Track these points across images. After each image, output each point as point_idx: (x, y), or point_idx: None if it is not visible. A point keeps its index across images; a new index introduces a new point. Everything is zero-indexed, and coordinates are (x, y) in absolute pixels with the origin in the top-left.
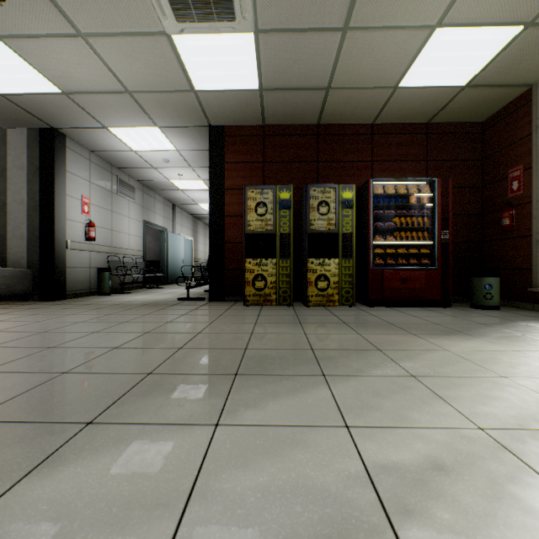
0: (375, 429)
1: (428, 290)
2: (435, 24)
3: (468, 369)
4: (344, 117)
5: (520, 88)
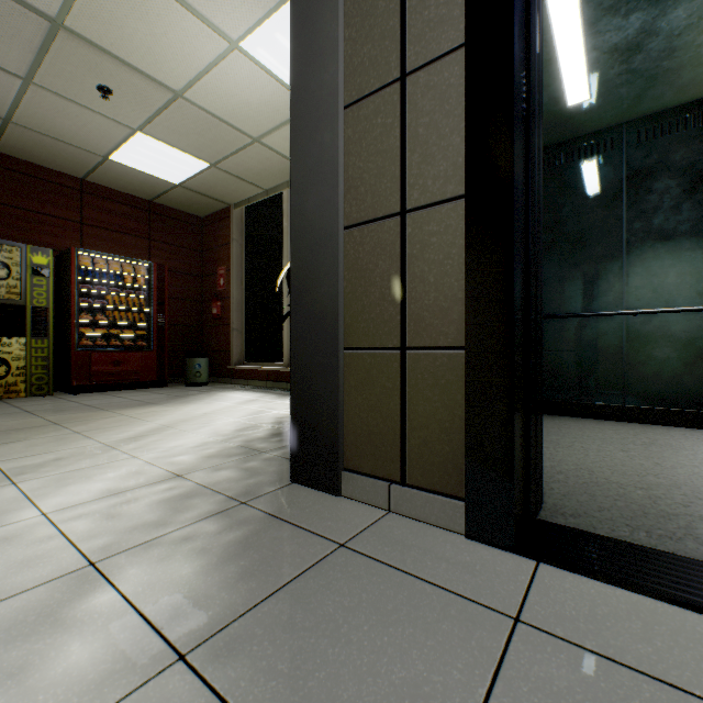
0: (20, 458)
1: (145, 371)
2: (137, 128)
3: (129, 422)
4: (40, 158)
5: (223, 204)
